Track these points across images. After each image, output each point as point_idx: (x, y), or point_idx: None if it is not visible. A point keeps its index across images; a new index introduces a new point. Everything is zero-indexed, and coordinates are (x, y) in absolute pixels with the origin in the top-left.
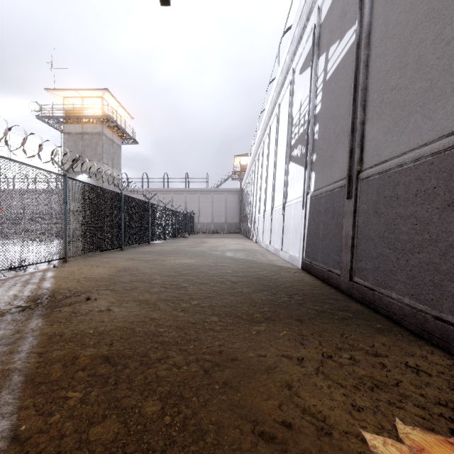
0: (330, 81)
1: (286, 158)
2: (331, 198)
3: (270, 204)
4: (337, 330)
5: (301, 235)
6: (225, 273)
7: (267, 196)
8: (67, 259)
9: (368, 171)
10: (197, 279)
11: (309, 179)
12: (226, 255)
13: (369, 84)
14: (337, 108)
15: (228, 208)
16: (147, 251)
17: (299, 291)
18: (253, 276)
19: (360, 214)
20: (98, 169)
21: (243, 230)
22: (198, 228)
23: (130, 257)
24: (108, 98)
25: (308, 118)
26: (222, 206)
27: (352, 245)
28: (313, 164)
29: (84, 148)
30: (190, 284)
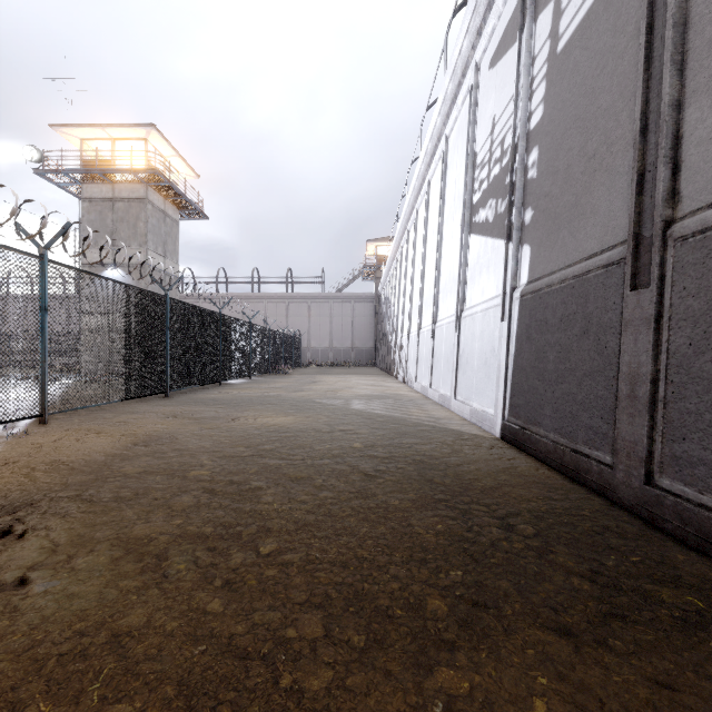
0: (567, 52)
1: (462, 229)
2: (579, 292)
3: (430, 316)
4: (709, 693)
5: (499, 371)
6: (350, 450)
7: (425, 303)
8: (46, 418)
9: (704, 215)
10: (289, 466)
11: (517, 260)
12: (352, 406)
13: (695, 7)
14: (589, 99)
15: (356, 325)
16: (210, 399)
17: (519, 503)
18: (407, 457)
19: (675, 324)
20: (120, 250)
21: (381, 361)
22: (307, 357)
23: (173, 412)
24: (157, 141)
25: (512, 140)
26: (347, 323)
27: (653, 399)
28: (525, 230)
29: (115, 224)
30: (271, 480)
